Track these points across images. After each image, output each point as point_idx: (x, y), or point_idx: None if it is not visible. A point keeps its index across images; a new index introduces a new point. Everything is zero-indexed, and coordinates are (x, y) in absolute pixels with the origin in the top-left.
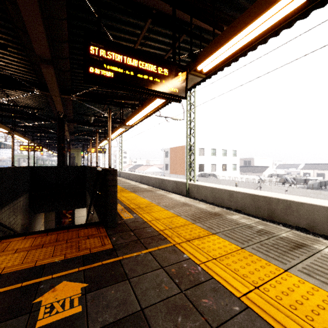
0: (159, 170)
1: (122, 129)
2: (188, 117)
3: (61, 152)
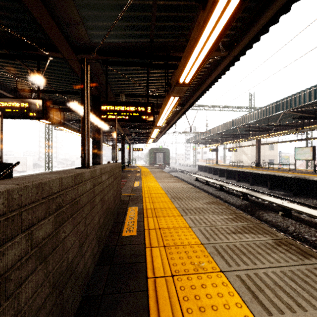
0: None
1: None
2: None
3: None
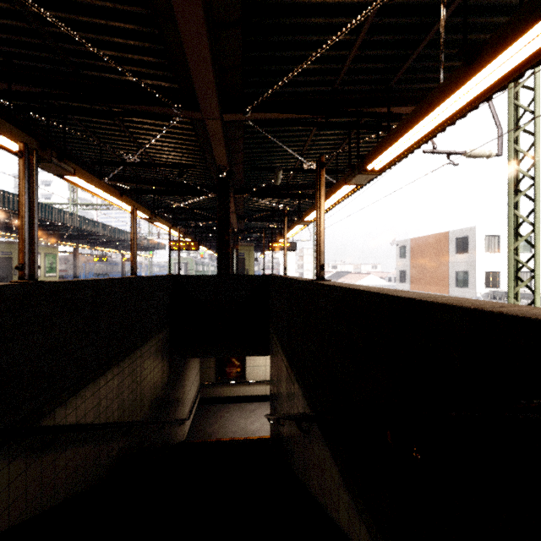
0: (382, 283)
1: (348, 189)
2: (513, 145)
3: (223, 247)
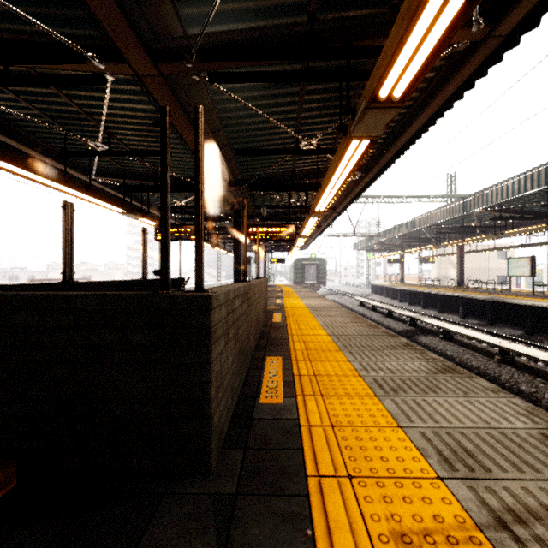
0: None
1: None
2: None
3: None
